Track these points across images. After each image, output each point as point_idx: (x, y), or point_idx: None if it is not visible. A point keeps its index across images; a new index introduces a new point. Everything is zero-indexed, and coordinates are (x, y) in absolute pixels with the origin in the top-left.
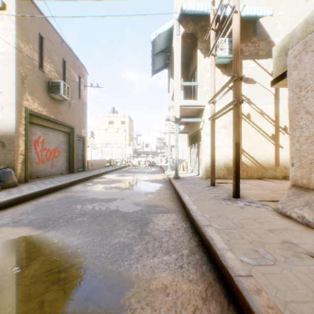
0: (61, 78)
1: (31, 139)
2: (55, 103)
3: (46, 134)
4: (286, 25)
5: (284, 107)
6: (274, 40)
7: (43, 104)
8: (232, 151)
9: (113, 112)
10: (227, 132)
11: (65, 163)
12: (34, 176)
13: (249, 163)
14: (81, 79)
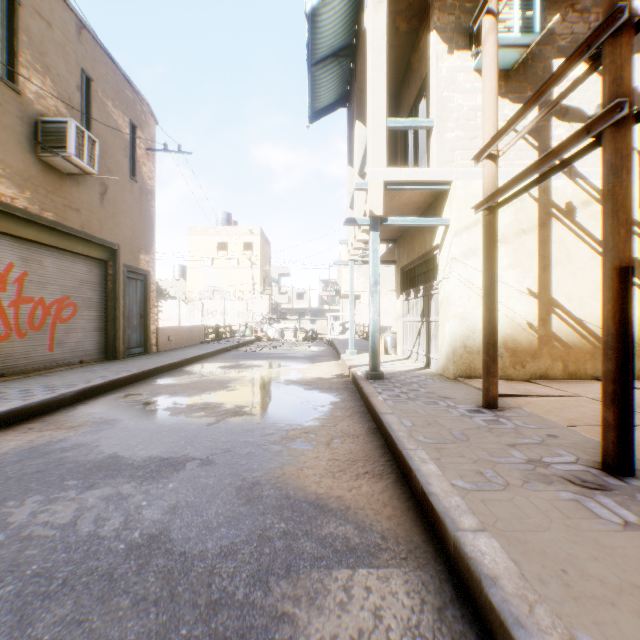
0: (76, 120)
1: None
2: (57, 182)
3: (34, 260)
4: None
5: None
6: (639, 5)
7: (19, 179)
8: (524, 304)
9: (226, 224)
10: (511, 254)
11: (93, 335)
12: None
13: (571, 336)
14: (139, 133)
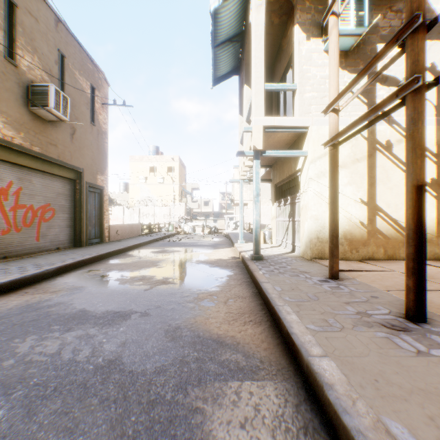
0: (55, 84)
1: None
2: (42, 126)
3: (26, 179)
4: None
5: None
6: (436, 7)
7: (16, 124)
8: (358, 209)
9: (156, 154)
10: (349, 175)
11: (66, 230)
12: None
13: (389, 231)
14: (97, 92)
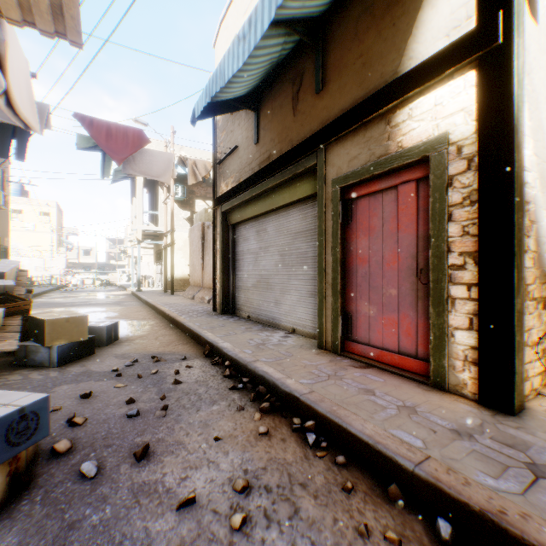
0: None
1: None
2: None
3: None
4: None
5: None
6: None
7: None
8: (187, 268)
9: (21, 194)
10: (183, 254)
11: None
12: None
13: None
14: (6, 173)
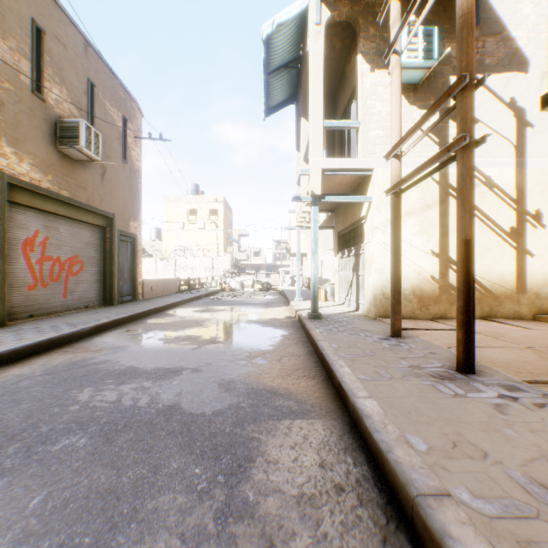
0: (84, 118)
1: (15, 238)
2: (70, 167)
3: (53, 228)
4: (539, 3)
5: (536, 171)
6: (516, 35)
7: (44, 166)
8: (428, 262)
9: (195, 193)
10: (418, 224)
11: (95, 285)
12: (22, 313)
13: None
14: (129, 124)
